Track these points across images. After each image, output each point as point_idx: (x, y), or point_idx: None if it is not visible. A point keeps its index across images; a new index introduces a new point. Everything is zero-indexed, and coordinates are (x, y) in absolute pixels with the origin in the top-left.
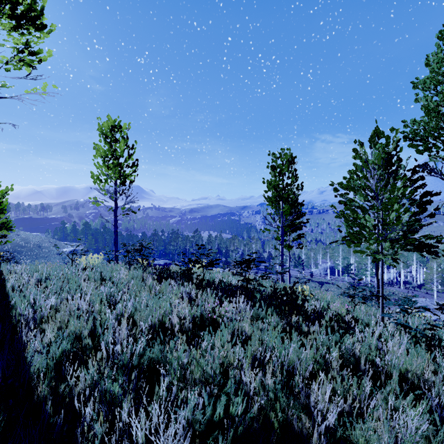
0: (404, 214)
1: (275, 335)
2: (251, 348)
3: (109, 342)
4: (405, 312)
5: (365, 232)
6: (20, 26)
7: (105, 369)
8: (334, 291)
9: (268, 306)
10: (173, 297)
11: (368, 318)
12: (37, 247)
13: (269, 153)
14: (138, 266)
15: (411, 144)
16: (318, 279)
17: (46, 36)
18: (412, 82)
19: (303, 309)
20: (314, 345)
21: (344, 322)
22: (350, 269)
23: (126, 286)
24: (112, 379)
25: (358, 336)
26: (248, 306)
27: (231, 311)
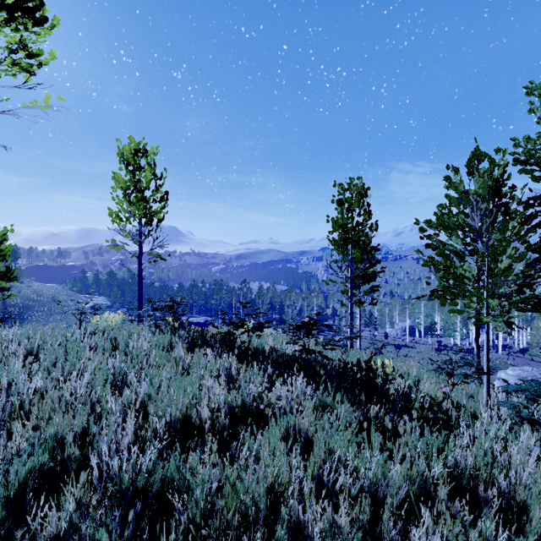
0: (520, 262)
1: (347, 437)
2: (314, 461)
3: (104, 451)
4: (534, 402)
5: (465, 285)
6: (13, 18)
7: (94, 497)
8: (414, 356)
9: (337, 389)
10: (206, 375)
11: (473, 405)
12: (51, 301)
13: (335, 184)
14: (167, 328)
15: (522, 169)
16: (394, 342)
17: (48, 33)
18: (525, 87)
19: (384, 391)
20: (408, 459)
21: (440, 410)
22: (435, 329)
23: (144, 359)
24: (106, 510)
25: (464, 433)
26: (309, 389)
27: (285, 396)
